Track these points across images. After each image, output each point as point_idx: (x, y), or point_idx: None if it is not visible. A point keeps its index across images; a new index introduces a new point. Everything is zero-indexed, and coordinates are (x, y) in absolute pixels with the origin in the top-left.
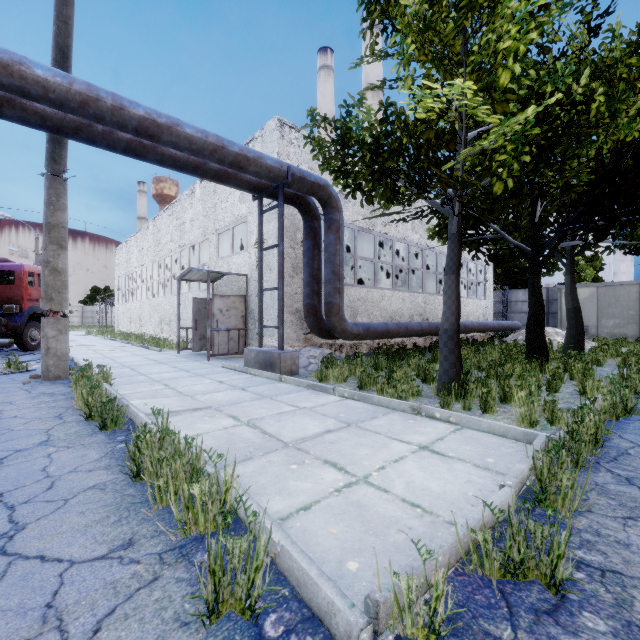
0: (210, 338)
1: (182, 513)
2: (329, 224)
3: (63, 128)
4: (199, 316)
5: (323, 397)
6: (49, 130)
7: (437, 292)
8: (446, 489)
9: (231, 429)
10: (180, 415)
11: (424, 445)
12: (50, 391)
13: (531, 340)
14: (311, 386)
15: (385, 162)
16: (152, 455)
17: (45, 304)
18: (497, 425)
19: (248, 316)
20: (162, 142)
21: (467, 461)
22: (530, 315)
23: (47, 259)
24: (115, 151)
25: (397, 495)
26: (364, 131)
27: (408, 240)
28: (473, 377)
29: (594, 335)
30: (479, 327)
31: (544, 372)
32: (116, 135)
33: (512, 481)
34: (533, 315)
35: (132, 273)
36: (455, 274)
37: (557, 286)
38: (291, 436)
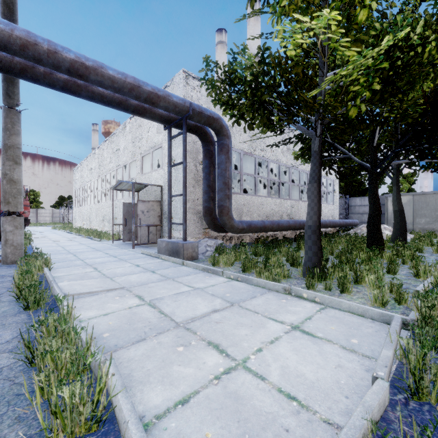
0: (136, 232)
1: (47, 421)
2: (221, 147)
3: (11, 69)
4: (128, 216)
5: (214, 278)
6: (0, 70)
7: (300, 199)
8: (319, 376)
9: (134, 308)
10: (96, 295)
11: (295, 325)
12: (3, 273)
13: (371, 233)
14: (205, 269)
15: (262, 95)
16: (47, 342)
17: (4, 206)
18: (356, 306)
19: (163, 216)
20: (90, 81)
21: (334, 342)
22: (370, 215)
23: (5, 172)
24: (55, 88)
25: (273, 383)
26: (246, 70)
27: (279, 161)
28: (330, 262)
29: (411, 229)
30: (330, 224)
31: (381, 257)
32: (55, 76)
33: (383, 372)
34: (372, 215)
35: (84, 186)
36: (317, 182)
37: (384, 195)
38: (183, 316)
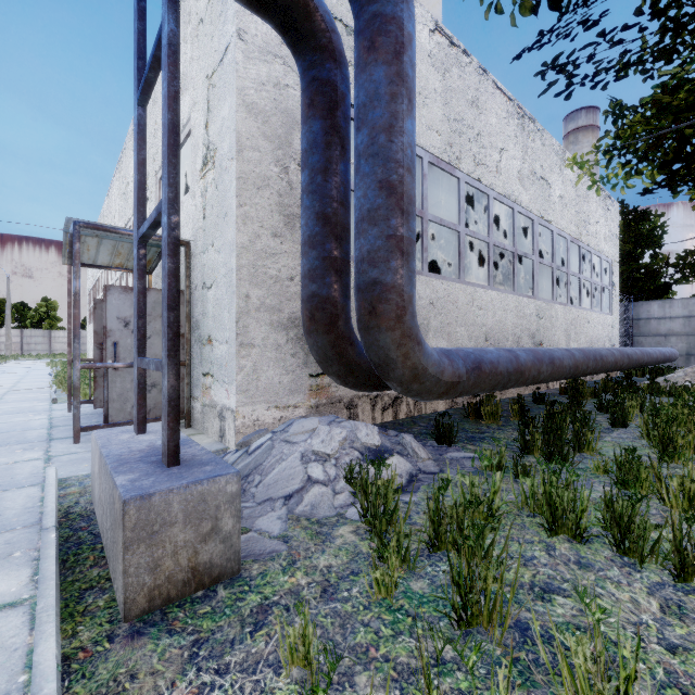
0: None
1: None
2: (371, 33)
3: None
4: None
5: None
6: None
7: (554, 298)
8: None
9: None
10: None
11: None
12: None
13: None
14: None
15: None
16: None
17: None
18: None
19: (191, 335)
20: None
21: None
22: None
23: None
24: None
25: None
26: None
27: (513, 200)
28: None
29: None
30: (643, 358)
31: None
32: None
33: None
34: None
35: (96, 281)
36: None
37: None
38: None
